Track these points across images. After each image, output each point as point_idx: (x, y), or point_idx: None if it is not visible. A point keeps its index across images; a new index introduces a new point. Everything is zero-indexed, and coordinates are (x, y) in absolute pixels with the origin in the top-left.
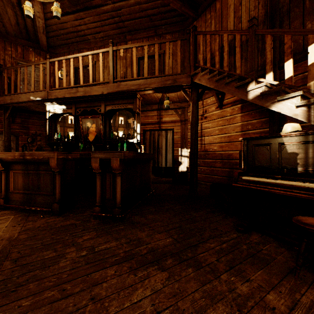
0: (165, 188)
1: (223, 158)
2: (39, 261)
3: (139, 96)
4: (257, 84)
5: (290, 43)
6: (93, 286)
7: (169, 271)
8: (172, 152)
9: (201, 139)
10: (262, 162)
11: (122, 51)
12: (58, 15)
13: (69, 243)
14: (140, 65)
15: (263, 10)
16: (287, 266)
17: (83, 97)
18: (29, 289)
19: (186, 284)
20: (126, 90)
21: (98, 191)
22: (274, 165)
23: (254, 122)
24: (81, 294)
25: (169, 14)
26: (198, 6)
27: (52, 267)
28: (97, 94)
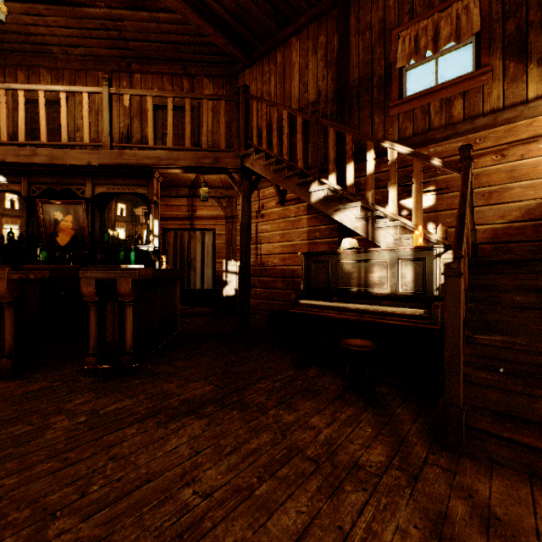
0: (201, 323)
1: (286, 276)
2: (7, 439)
3: (157, 175)
4: (321, 185)
5: (351, 144)
6: (109, 448)
7: (209, 417)
8: (213, 266)
9: (257, 247)
10: (322, 282)
11: (128, 98)
12: (1, 17)
13: (51, 412)
14: (157, 117)
15: (333, 84)
16: (337, 393)
17: (47, 165)
18: (7, 469)
19: (230, 425)
20: (136, 163)
21: (93, 330)
22: (332, 285)
23: (323, 228)
24: (94, 458)
25: (207, 48)
26: (252, 48)
27: (35, 441)
28: (78, 165)
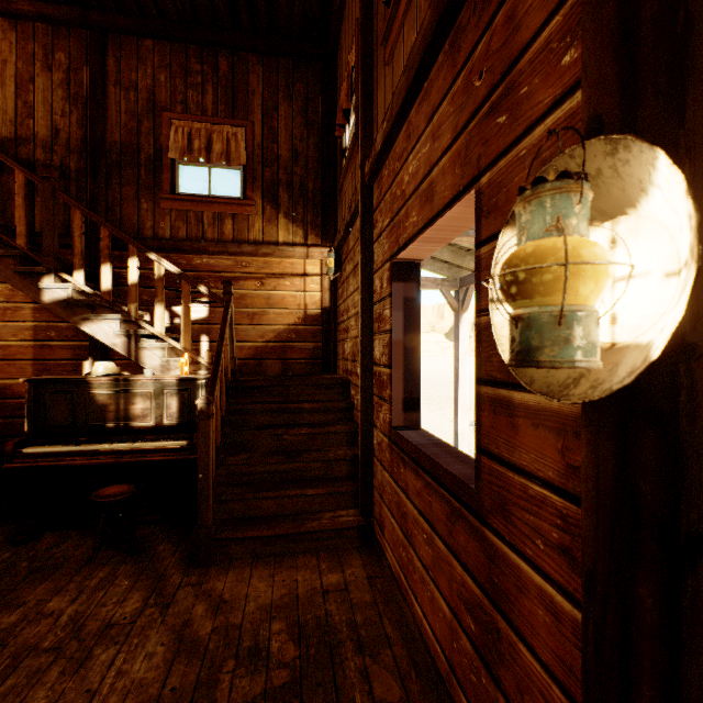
0: None
1: None
2: None
3: None
4: (61, 280)
5: (108, 242)
6: None
7: None
8: None
9: None
10: (63, 418)
11: None
12: None
13: None
14: None
15: (80, 131)
16: (87, 557)
17: None
18: None
19: None
20: None
21: None
22: (80, 422)
23: (64, 326)
24: None
25: None
26: None
27: None
28: None
